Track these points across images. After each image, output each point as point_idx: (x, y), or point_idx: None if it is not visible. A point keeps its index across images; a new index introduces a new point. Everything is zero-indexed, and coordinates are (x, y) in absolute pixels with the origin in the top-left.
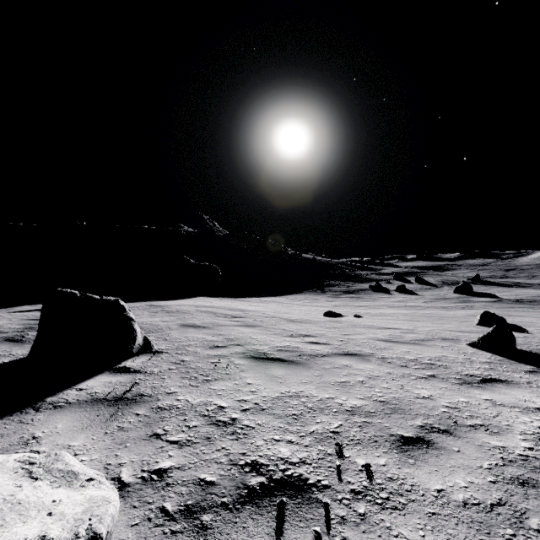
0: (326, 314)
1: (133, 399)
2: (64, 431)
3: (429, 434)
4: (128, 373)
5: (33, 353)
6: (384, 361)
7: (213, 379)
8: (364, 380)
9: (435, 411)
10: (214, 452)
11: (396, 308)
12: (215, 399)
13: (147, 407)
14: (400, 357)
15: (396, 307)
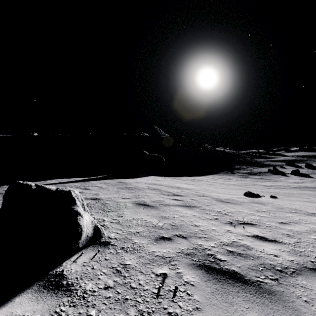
0: (246, 194)
1: None
2: None
3: None
4: (56, 292)
5: None
6: None
7: None
8: None
9: None
10: None
11: (299, 188)
12: None
13: None
14: None
15: (299, 188)
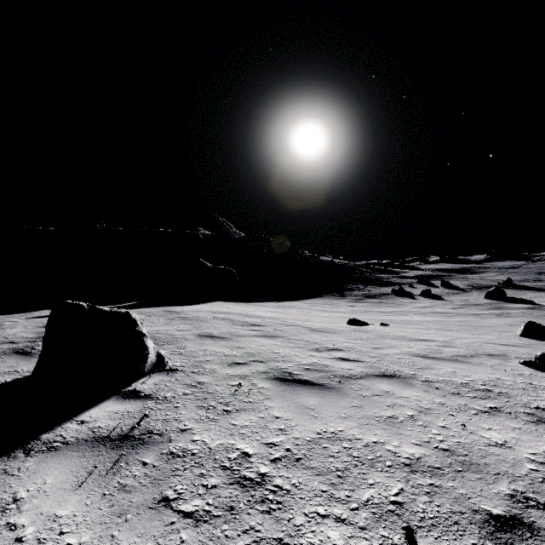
0: (349, 322)
1: (141, 439)
2: (53, 490)
3: (527, 512)
4: (138, 399)
5: (36, 373)
6: (430, 386)
7: (234, 409)
8: (414, 414)
9: (521, 468)
10: (240, 536)
11: (423, 315)
12: (238, 441)
13: (156, 453)
14: (447, 380)
15: (424, 314)
